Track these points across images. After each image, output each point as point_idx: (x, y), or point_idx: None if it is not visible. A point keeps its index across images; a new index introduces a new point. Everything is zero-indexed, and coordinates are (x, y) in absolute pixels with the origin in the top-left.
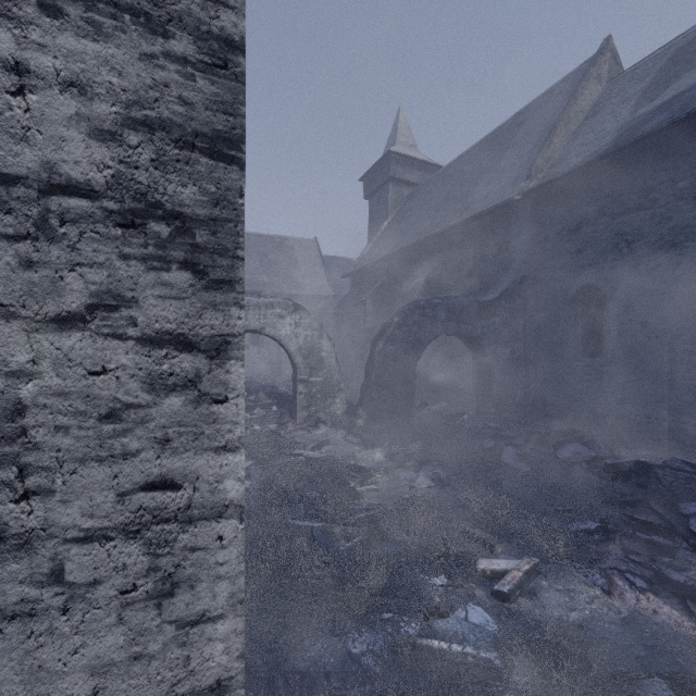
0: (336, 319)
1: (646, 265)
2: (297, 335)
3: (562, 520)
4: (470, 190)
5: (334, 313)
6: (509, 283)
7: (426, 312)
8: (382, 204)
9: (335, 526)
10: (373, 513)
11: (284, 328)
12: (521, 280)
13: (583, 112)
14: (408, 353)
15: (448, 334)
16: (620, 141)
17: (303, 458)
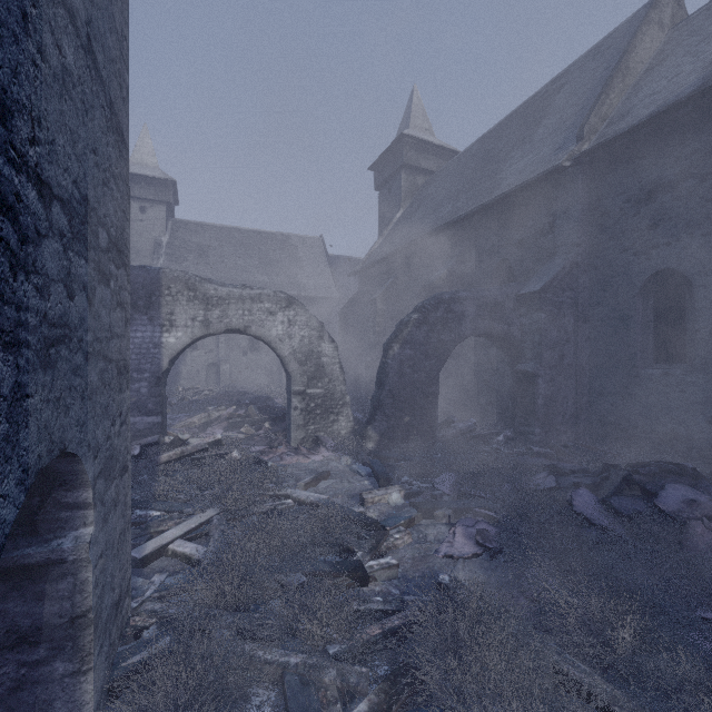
0: (343, 322)
1: None
2: (291, 336)
3: None
4: (499, 167)
5: (340, 315)
6: (557, 270)
7: (452, 307)
8: (394, 195)
9: (326, 665)
10: (393, 627)
11: (274, 327)
12: (571, 266)
13: (643, 63)
14: (430, 359)
15: (477, 335)
16: None
17: (292, 502)
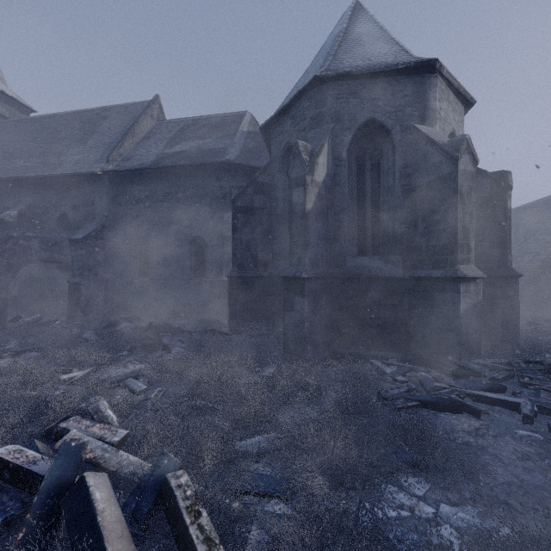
0: None
1: (167, 231)
2: None
3: (112, 353)
4: (64, 151)
5: None
6: (94, 228)
7: (20, 242)
8: None
9: None
10: None
11: None
12: (102, 227)
13: (143, 133)
14: (0, 275)
15: (43, 260)
16: (156, 163)
17: None
